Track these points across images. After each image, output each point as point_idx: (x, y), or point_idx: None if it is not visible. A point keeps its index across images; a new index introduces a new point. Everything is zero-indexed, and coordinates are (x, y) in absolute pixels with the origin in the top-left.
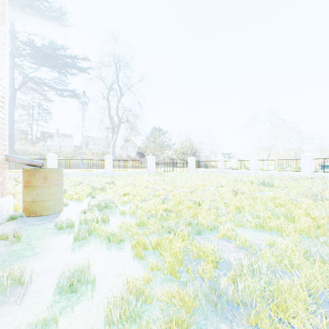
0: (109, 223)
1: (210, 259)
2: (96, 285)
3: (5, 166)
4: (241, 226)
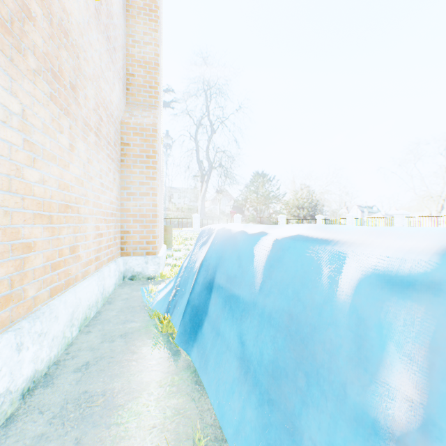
0: None
1: None
2: None
3: None
4: None
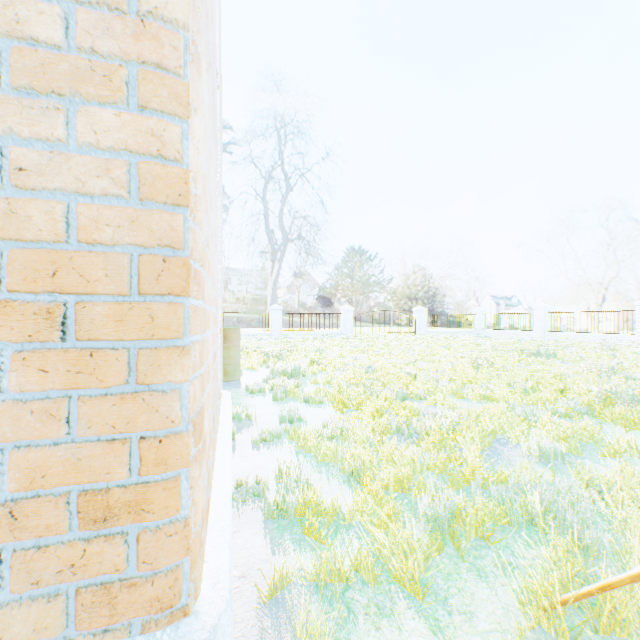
0: (301, 391)
1: (407, 409)
2: (308, 423)
3: None
4: (462, 399)
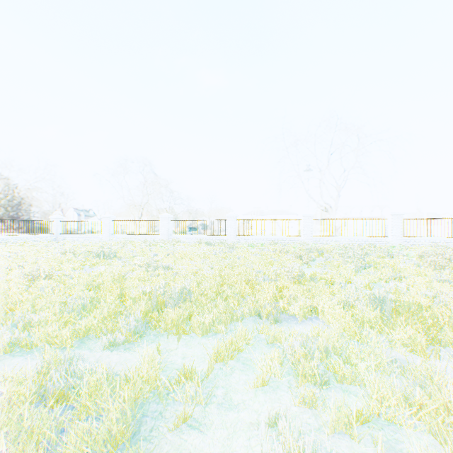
0: None
1: None
2: None
3: None
4: None
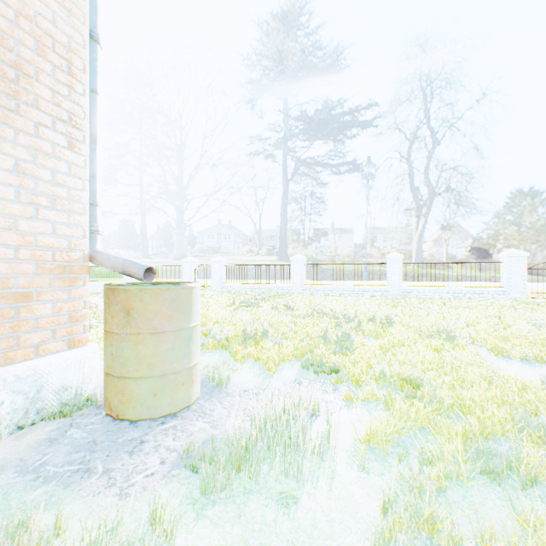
0: None
1: None
2: None
3: (86, 277)
4: None
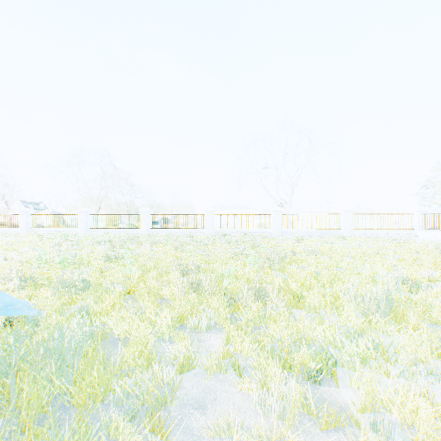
0: None
1: None
2: None
3: None
4: None
